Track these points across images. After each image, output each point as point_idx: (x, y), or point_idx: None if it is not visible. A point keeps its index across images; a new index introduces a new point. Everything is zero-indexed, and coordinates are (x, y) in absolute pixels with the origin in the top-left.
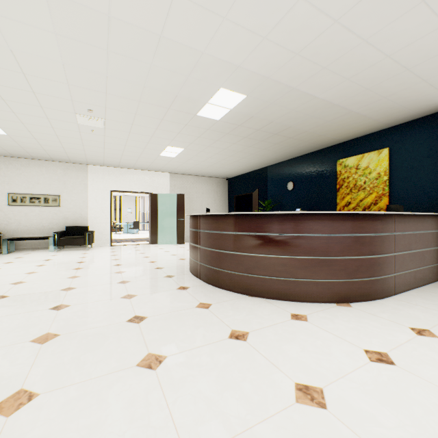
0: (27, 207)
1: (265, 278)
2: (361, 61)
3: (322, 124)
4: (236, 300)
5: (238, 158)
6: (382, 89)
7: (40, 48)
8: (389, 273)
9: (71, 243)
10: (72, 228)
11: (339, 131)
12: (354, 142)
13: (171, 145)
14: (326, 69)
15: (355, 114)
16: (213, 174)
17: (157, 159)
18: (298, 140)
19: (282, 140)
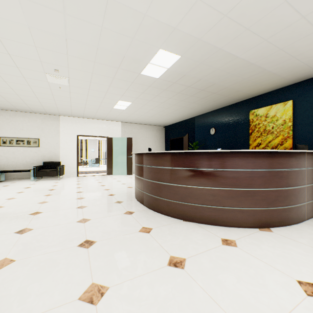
0: (14, 147)
1: (197, 206)
2: (279, 22)
3: (240, 81)
4: (173, 225)
5: (173, 110)
6: (292, 50)
7: (7, 12)
8: (302, 202)
9: (47, 175)
10: (48, 163)
11: (252, 87)
12: (264, 96)
13: (121, 99)
14: (249, 30)
15: (267, 72)
16: (154, 122)
17: (112, 111)
18: (219, 95)
19: (208, 95)
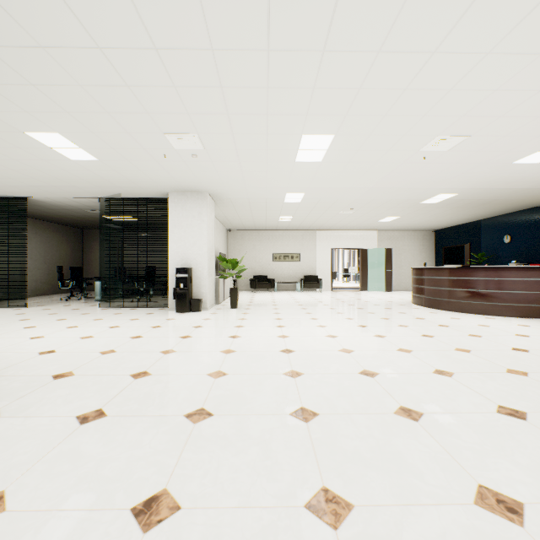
0: (281, 262)
1: (471, 302)
2: None
3: (530, 196)
4: (451, 313)
5: (448, 217)
6: None
7: (351, 197)
8: None
9: (311, 287)
10: (308, 277)
11: None
12: None
13: (391, 216)
14: (515, 181)
15: None
16: (419, 228)
17: (373, 223)
18: (509, 204)
19: (493, 205)
